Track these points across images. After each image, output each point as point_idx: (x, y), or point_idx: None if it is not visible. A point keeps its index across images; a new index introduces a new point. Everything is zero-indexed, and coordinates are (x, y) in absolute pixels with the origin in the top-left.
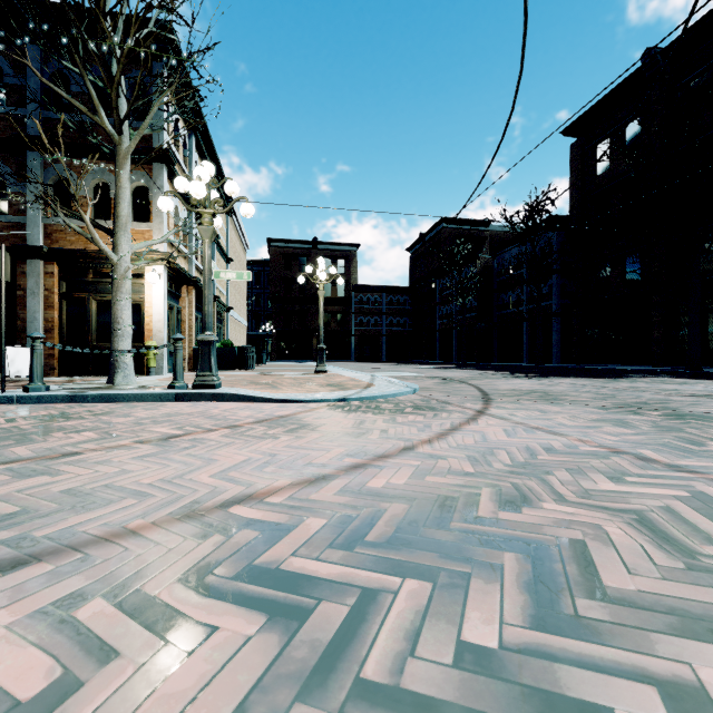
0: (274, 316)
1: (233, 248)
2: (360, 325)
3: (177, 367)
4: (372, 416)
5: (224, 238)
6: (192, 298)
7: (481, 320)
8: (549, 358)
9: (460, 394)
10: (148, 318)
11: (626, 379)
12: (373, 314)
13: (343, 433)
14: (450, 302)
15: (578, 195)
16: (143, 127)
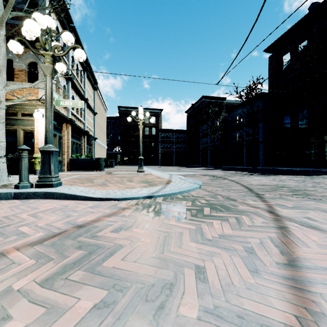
0: (121, 144)
1: (98, 108)
2: (163, 148)
3: (22, 171)
4: (176, 223)
5: (92, 102)
6: (69, 130)
7: (222, 145)
8: (257, 164)
9: (233, 189)
10: (37, 140)
11: (316, 176)
12: (169, 143)
13: (137, 287)
14: (207, 137)
15: (273, 82)
16: (10, 2)
